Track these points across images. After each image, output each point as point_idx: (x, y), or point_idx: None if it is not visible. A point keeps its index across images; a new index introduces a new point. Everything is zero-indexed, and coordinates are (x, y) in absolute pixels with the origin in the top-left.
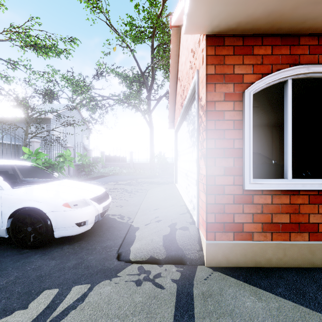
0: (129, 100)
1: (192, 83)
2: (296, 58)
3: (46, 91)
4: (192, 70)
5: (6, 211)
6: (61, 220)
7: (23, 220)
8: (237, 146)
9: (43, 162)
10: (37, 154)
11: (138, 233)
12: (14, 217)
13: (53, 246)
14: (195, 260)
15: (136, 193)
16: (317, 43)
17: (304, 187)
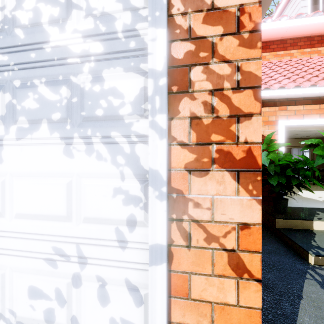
0: None
1: None
2: None
3: None
4: None
5: None
6: None
7: None
8: None
9: None
10: None
11: None
12: None
13: None
14: None
15: None
16: None
17: None
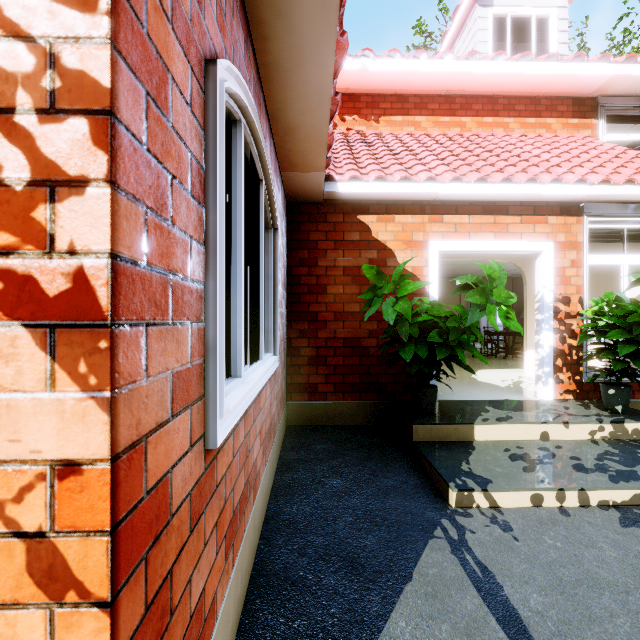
0: None
1: None
2: (247, 80)
3: None
4: None
5: None
6: None
7: None
8: (196, 274)
9: None
10: None
11: None
12: None
13: None
14: None
15: None
16: (256, 81)
17: (257, 390)
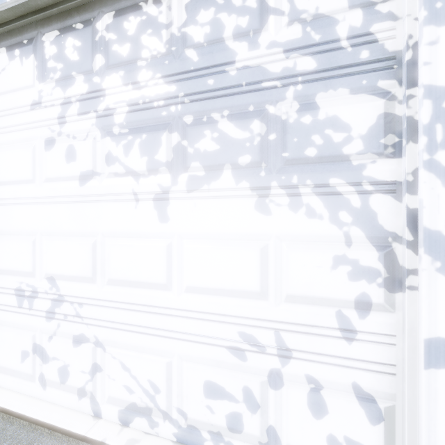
0: None
1: None
2: None
3: None
4: None
5: None
6: None
7: None
8: None
9: None
10: None
11: None
12: None
13: None
14: None
15: None
16: None
17: None
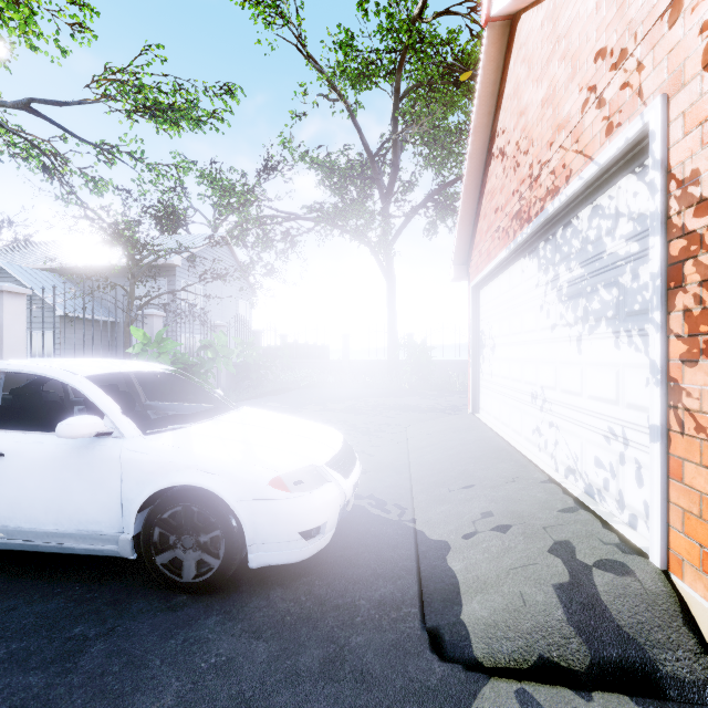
0: (344, 219)
1: (621, 142)
2: None
3: (163, 210)
4: (605, 109)
5: (132, 494)
6: (266, 523)
7: (170, 515)
8: None
9: (171, 361)
10: (161, 342)
11: (455, 562)
12: (152, 510)
13: (243, 590)
14: (696, 687)
15: (381, 435)
16: None
17: None
